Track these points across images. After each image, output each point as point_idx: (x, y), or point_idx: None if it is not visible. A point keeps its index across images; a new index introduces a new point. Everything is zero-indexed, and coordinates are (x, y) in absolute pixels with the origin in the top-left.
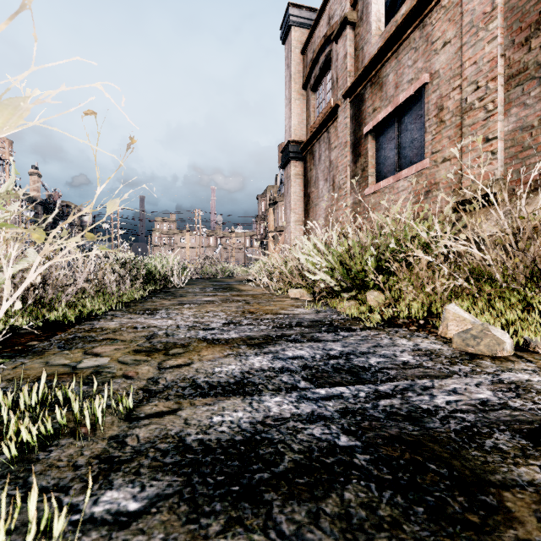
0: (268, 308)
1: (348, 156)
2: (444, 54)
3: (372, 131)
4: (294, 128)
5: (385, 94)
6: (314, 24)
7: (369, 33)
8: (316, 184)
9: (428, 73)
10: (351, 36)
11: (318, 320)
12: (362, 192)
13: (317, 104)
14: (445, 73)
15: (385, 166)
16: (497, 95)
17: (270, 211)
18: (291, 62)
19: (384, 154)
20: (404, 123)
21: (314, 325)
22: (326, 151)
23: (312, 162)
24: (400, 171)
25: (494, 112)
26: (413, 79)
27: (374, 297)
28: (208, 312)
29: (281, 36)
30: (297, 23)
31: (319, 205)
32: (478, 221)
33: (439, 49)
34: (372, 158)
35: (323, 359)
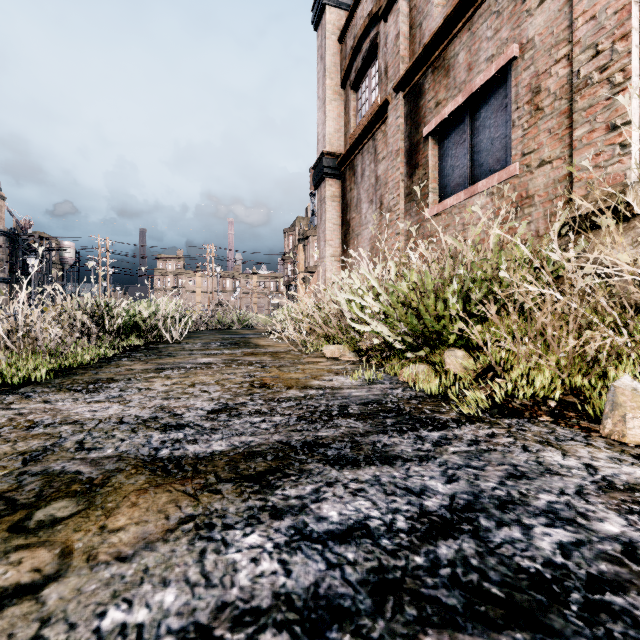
0: (292, 375)
1: (401, 168)
2: (541, 14)
3: (434, 133)
4: (330, 137)
5: (452, 80)
6: (355, 0)
7: (430, 3)
8: (358, 208)
9: (518, 44)
10: (405, 10)
11: (374, 401)
12: (420, 214)
13: (359, 106)
14: (544, 41)
15: (451, 178)
16: (630, 59)
17: (299, 248)
18: (325, 52)
19: (450, 163)
20: (480, 119)
21: (370, 414)
22: (371, 164)
23: (352, 180)
24: (473, 184)
25: (624, 85)
26: (495, 56)
27: (458, 359)
28: (194, 385)
29: (313, 20)
30: (333, 2)
31: (362, 235)
32: (616, 242)
33: (535, 8)
34: (434, 169)
35: (419, 539)
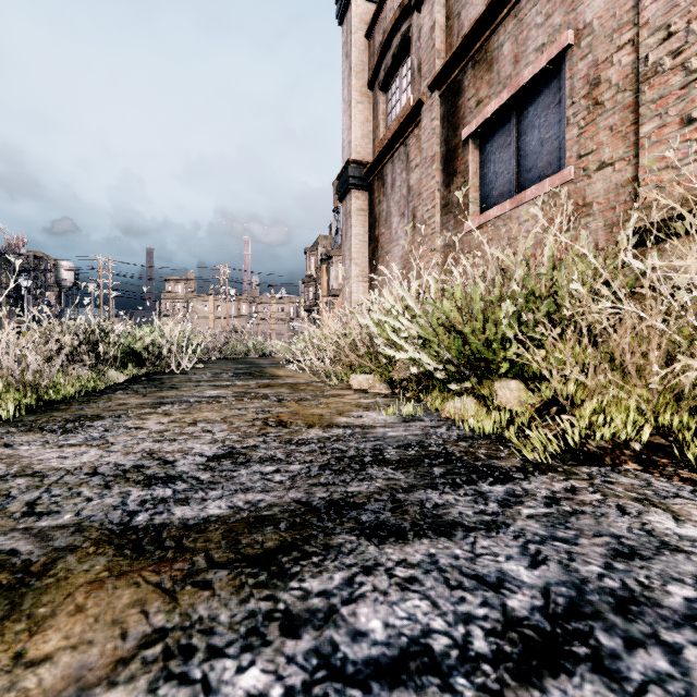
0: (314, 411)
1: (437, 177)
2: None
3: (475, 135)
4: (356, 144)
5: (496, 75)
6: None
7: None
8: (388, 222)
9: (573, 30)
10: None
11: (415, 443)
12: (458, 228)
13: (388, 109)
14: (604, 25)
15: (495, 187)
16: None
17: (322, 269)
18: (351, 49)
19: (493, 169)
20: (527, 118)
21: (412, 460)
22: (403, 173)
23: (381, 191)
24: (520, 192)
25: None
26: (546, 45)
27: (513, 391)
28: (195, 423)
29: (338, 13)
30: None
31: (393, 253)
32: None
33: None
34: (474, 177)
35: (513, 675)
